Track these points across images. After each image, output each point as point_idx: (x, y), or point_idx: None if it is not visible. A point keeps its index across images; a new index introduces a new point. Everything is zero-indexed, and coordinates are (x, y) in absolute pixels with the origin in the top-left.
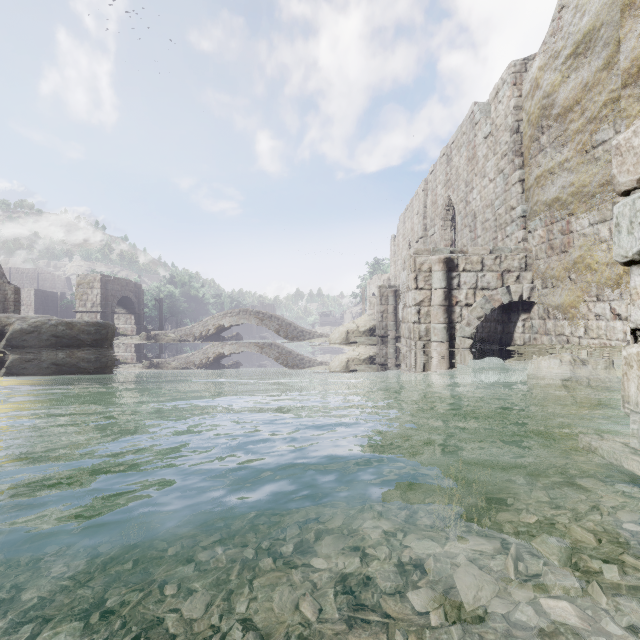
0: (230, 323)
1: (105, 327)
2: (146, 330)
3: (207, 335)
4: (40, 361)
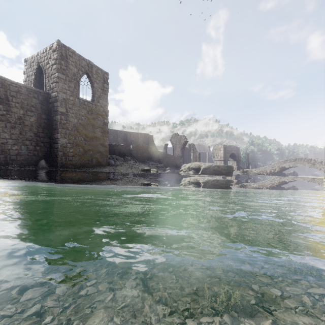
0: (289, 166)
1: (230, 167)
2: (241, 168)
3: (274, 172)
4: (209, 179)
